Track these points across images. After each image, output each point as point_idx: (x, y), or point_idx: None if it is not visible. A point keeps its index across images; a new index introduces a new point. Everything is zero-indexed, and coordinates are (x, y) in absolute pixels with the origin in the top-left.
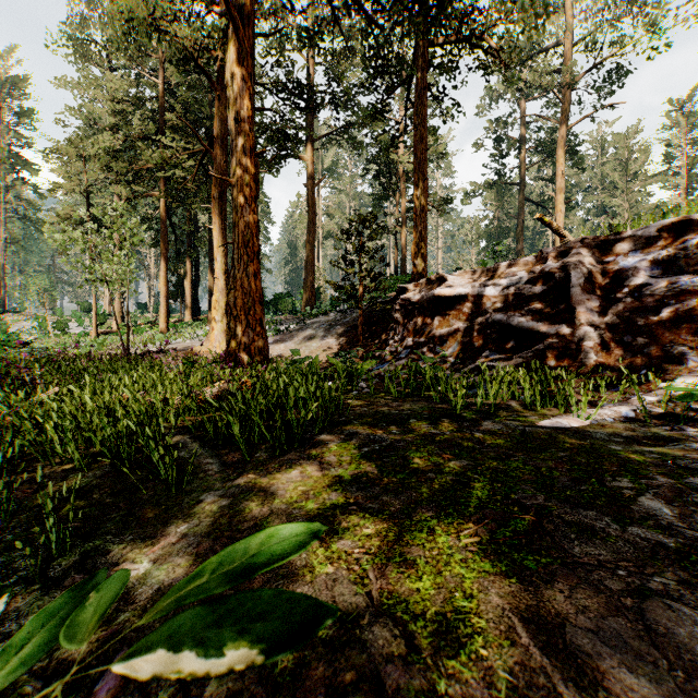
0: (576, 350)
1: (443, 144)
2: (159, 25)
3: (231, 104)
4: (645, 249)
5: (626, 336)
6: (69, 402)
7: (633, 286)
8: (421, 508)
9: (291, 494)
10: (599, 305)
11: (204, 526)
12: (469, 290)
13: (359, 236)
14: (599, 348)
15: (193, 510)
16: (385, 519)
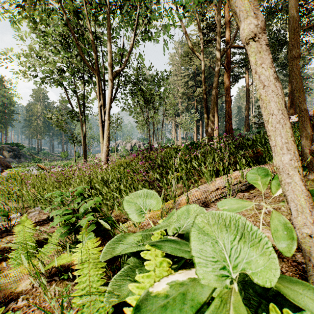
0: None
1: None
2: None
3: (225, 87)
4: None
5: None
6: None
7: None
8: None
9: None
10: None
11: None
12: (296, 120)
13: None
14: None
15: None
16: None
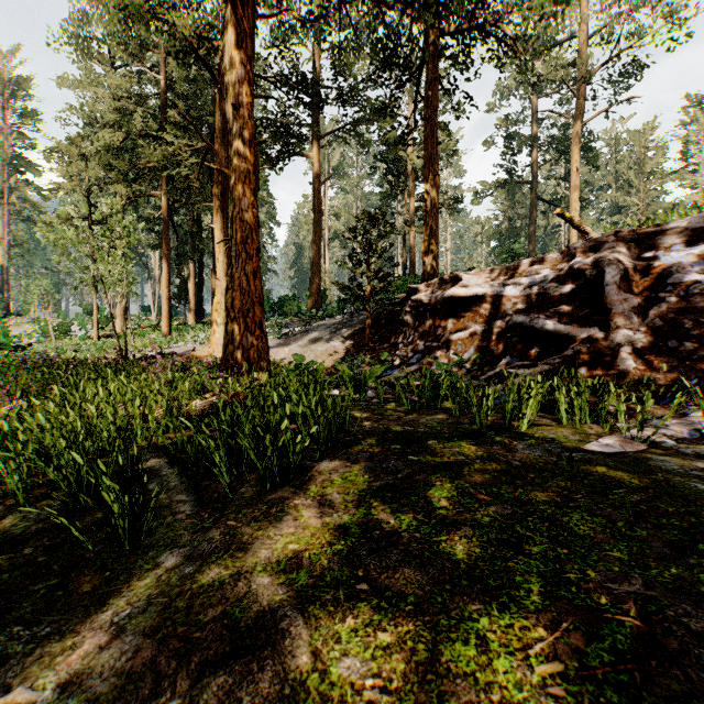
0: (611, 356)
1: (453, 141)
2: (157, 13)
3: (229, 88)
4: (689, 242)
5: (670, 340)
6: (31, 419)
7: (677, 284)
8: (461, 594)
9: (279, 557)
10: (637, 306)
11: (152, 613)
12: (487, 290)
13: (367, 234)
14: (638, 354)
15: (144, 582)
16: (410, 613)
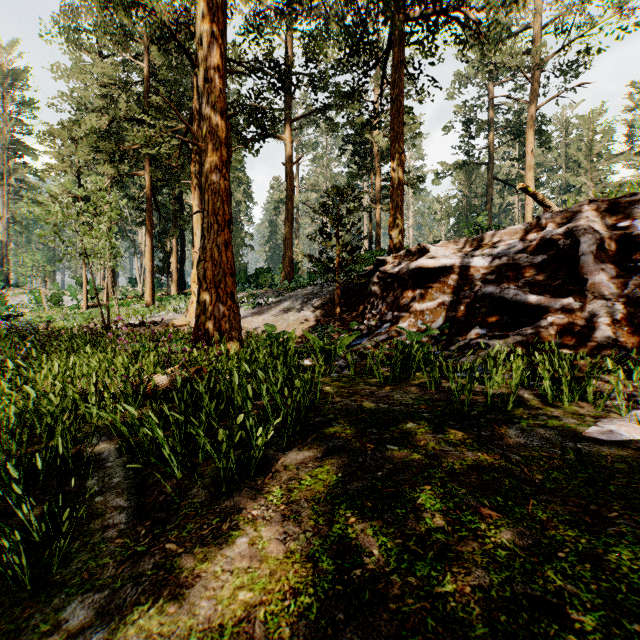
0: (587, 327)
1: (416, 124)
2: None
3: (201, 63)
4: None
5: None
6: None
7: None
8: None
9: (223, 616)
10: (615, 276)
11: None
12: (455, 261)
13: (336, 208)
14: (617, 325)
15: None
16: None
